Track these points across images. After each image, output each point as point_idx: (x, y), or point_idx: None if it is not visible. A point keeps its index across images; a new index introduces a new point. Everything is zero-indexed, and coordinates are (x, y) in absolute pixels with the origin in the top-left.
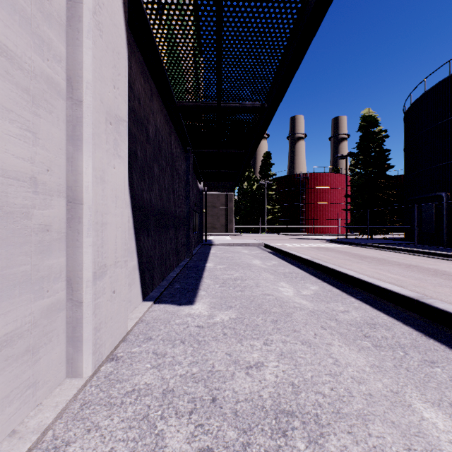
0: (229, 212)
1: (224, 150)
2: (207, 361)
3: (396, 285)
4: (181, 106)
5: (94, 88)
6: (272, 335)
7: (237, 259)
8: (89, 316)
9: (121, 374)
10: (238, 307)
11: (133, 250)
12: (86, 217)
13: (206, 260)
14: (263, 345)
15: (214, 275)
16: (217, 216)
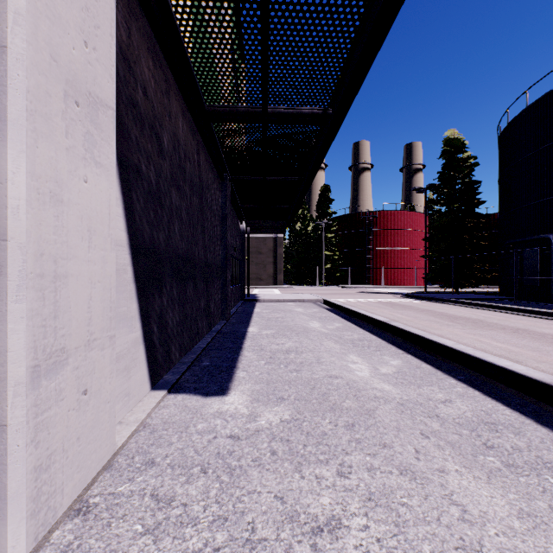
0: (279, 259)
1: (273, 178)
2: (242, 517)
3: (510, 360)
4: (213, 112)
5: (35, 28)
6: (350, 454)
7: (289, 321)
8: (20, 450)
9: (84, 551)
10: (293, 399)
11: (134, 315)
12: (14, 264)
13: (248, 323)
14: (336, 477)
15: (258, 344)
16: (264, 264)
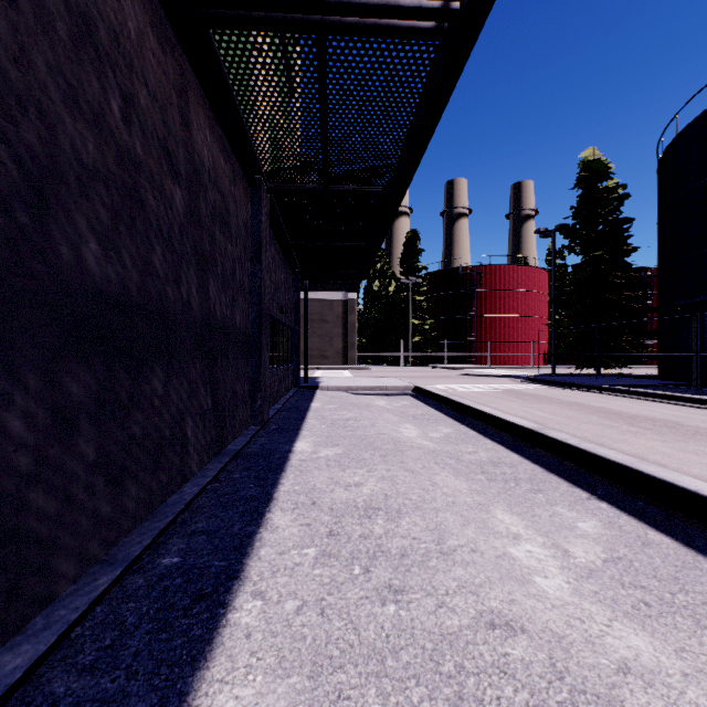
0: (350, 330)
1: (339, 187)
2: None
3: None
4: None
5: None
6: None
7: (368, 427)
8: None
9: None
10: None
11: None
12: None
13: (297, 431)
14: None
15: (307, 488)
16: (330, 337)
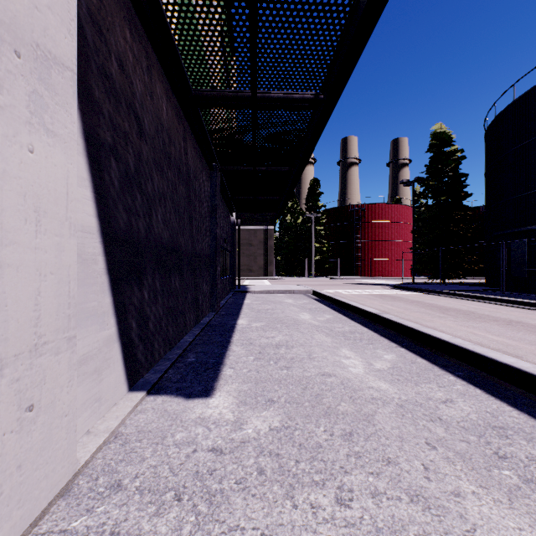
0: (269, 251)
1: (263, 168)
2: None
3: (509, 354)
4: (200, 96)
5: None
6: (350, 473)
7: (280, 313)
8: None
9: None
10: (283, 402)
11: (107, 310)
12: None
13: (238, 315)
14: (335, 506)
15: (247, 338)
16: (254, 256)
